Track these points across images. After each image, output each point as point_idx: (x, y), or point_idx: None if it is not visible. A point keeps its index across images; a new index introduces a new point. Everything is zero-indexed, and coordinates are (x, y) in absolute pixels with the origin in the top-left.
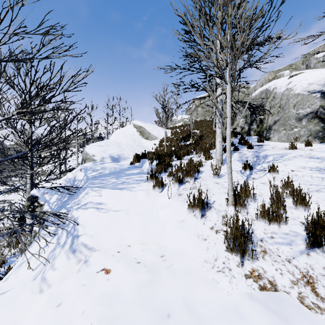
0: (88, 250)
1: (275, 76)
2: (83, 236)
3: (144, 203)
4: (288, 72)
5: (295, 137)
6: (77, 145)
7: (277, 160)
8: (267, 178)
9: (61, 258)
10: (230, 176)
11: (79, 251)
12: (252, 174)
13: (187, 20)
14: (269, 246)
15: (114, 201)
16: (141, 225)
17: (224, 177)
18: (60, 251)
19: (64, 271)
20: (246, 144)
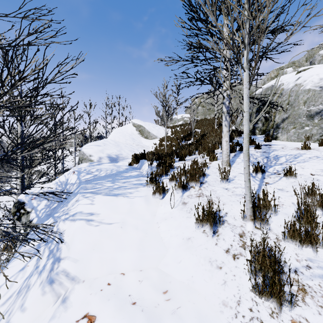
0: (70, 280)
1: (278, 74)
2: (65, 261)
3: (143, 213)
4: (291, 70)
5: (306, 136)
6: (74, 145)
7: (291, 161)
8: (283, 183)
9: (35, 293)
10: (248, 184)
11: (59, 282)
12: (265, 178)
13: (191, 5)
14: (307, 280)
15: (107, 210)
16: (139, 243)
17: (234, 182)
18: (36, 280)
19: (36, 313)
20: (252, 144)
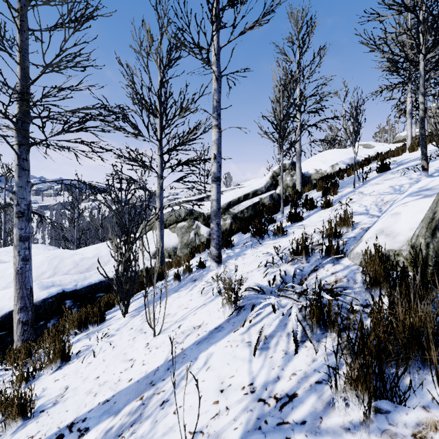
0: None
1: None
2: None
3: None
4: None
5: None
6: None
7: None
8: None
9: None
10: None
11: None
12: None
13: None
14: None
15: None
16: None
17: None
18: None
19: None
20: None
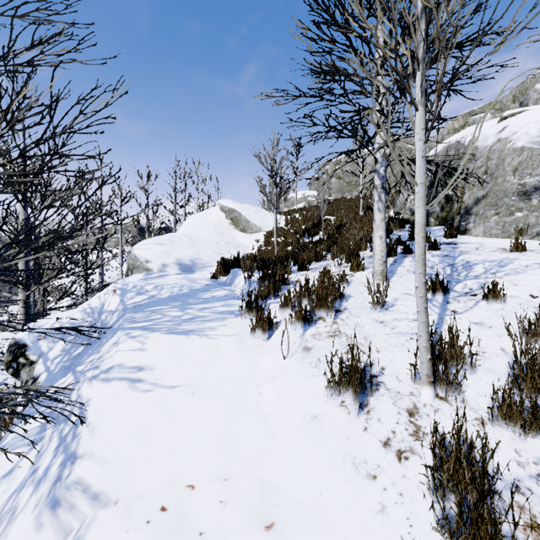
0: (90, 500)
1: (466, 123)
2: (83, 462)
3: (233, 367)
4: (488, 116)
5: (518, 229)
6: (121, 243)
7: (494, 273)
8: (482, 312)
9: (22, 527)
10: (423, 318)
11: (70, 504)
12: (449, 303)
13: None
14: None
15: (168, 362)
16: (223, 426)
17: (395, 310)
18: (28, 499)
19: None
20: None
